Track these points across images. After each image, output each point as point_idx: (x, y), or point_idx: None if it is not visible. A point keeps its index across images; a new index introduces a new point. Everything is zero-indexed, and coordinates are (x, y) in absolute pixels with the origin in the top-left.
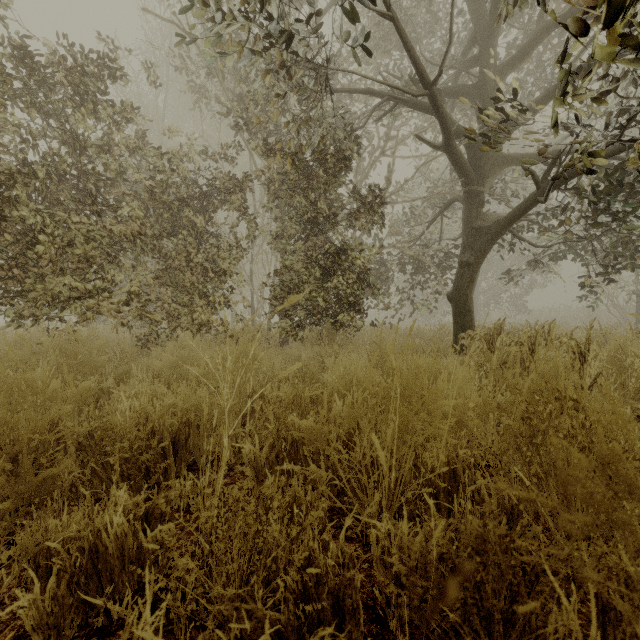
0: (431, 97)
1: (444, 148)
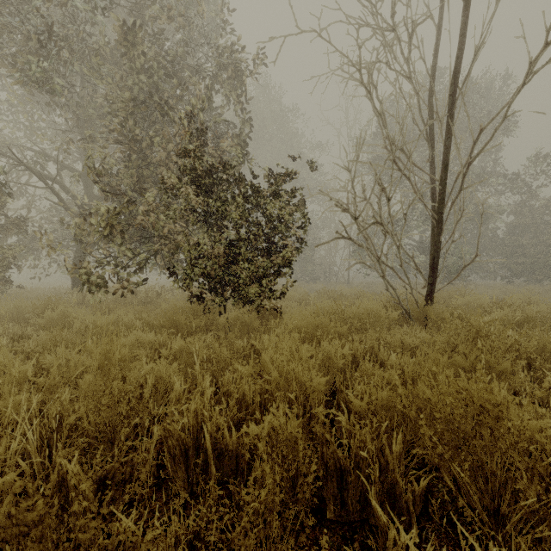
0: (51, 188)
1: (62, 206)
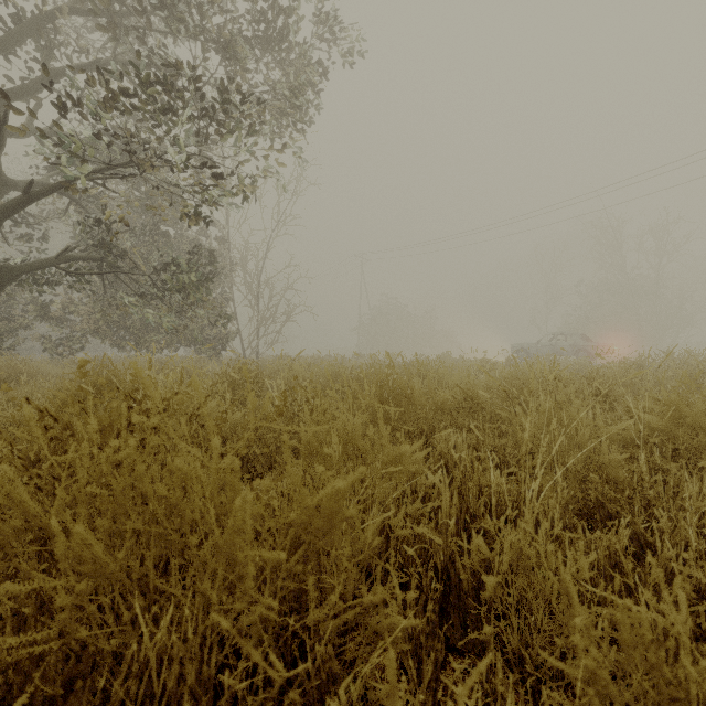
0: None
1: None
